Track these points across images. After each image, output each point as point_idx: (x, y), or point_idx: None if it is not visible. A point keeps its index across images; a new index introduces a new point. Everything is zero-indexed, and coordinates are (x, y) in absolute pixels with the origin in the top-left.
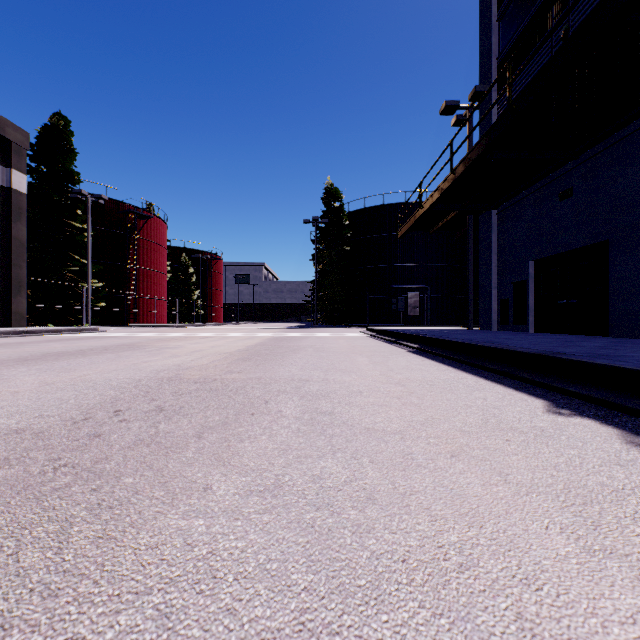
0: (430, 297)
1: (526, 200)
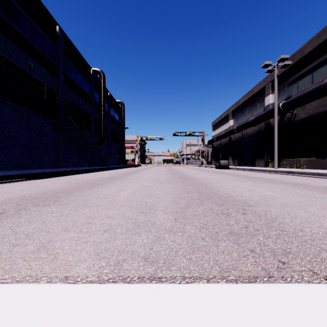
0: None
1: None
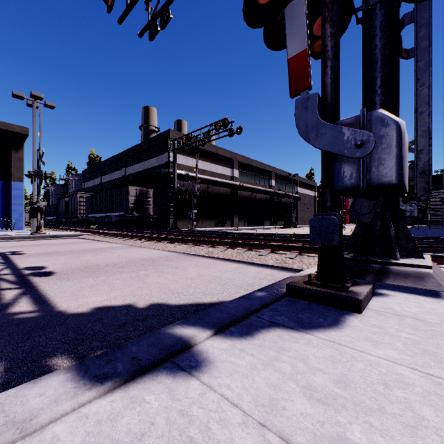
0: None
1: None
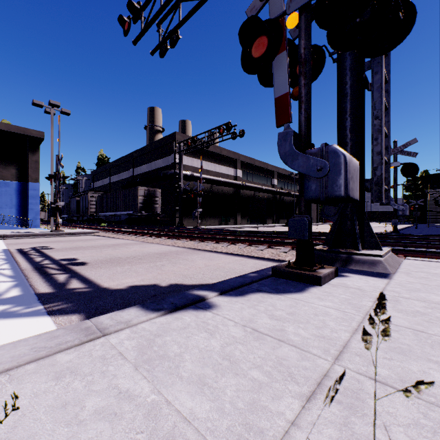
0: None
1: None
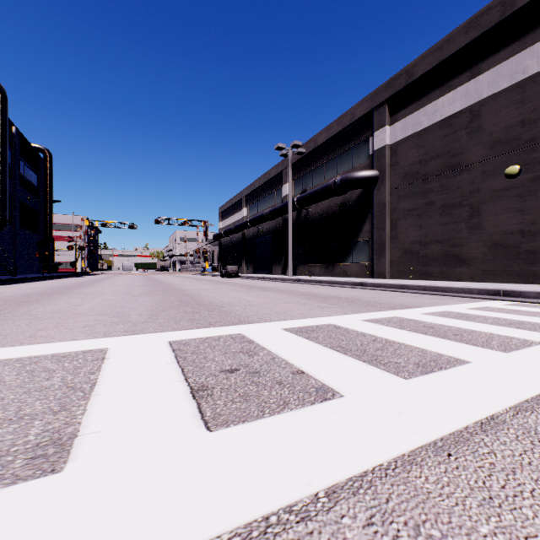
0: None
1: None
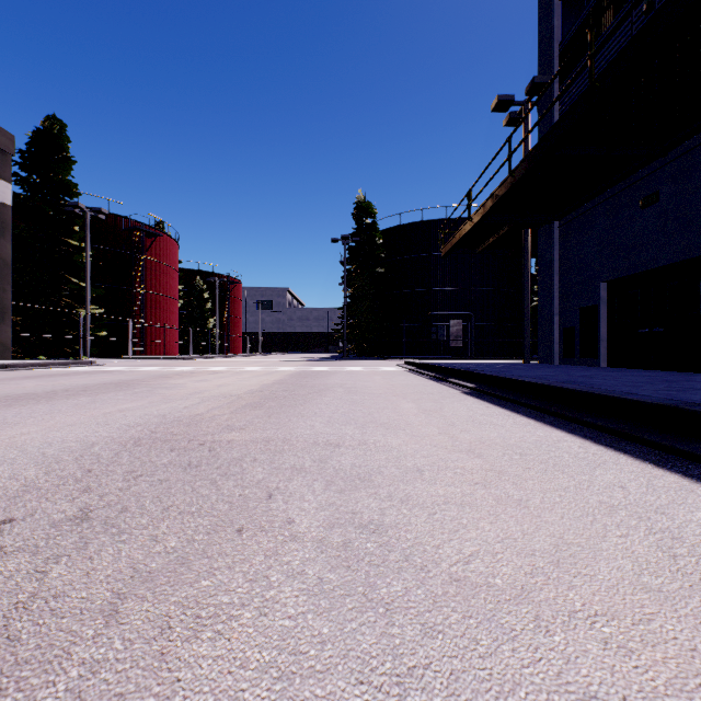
0: (474, 325)
1: (597, 209)
